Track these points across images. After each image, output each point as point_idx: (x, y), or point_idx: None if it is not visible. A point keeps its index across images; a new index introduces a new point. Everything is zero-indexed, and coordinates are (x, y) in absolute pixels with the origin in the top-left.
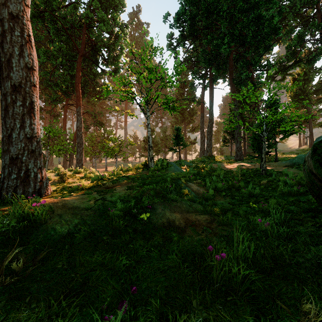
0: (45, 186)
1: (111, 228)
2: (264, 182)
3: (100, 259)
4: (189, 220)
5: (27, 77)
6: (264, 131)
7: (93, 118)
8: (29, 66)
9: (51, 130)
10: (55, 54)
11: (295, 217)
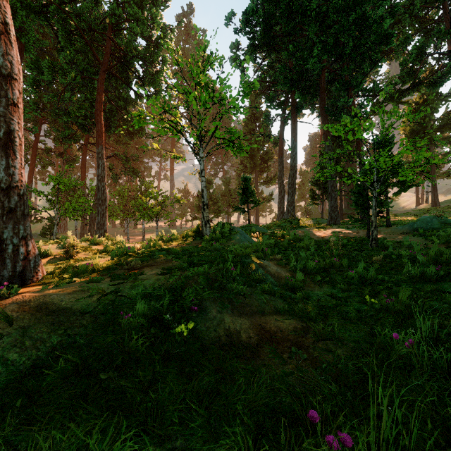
0: (32, 267)
1: (121, 351)
2: (378, 258)
3: (80, 434)
4: (266, 330)
5: (2, 90)
6: (375, 181)
7: (124, 164)
8: (5, 72)
9: (60, 180)
10: (65, 67)
11: (446, 322)
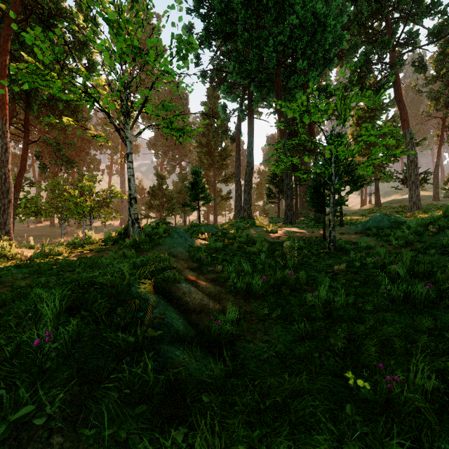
0: None
1: None
2: (340, 267)
3: None
4: None
5: None
6: (333, 175)
7: (55, 151)
8: None
9: None
10: None
11: None
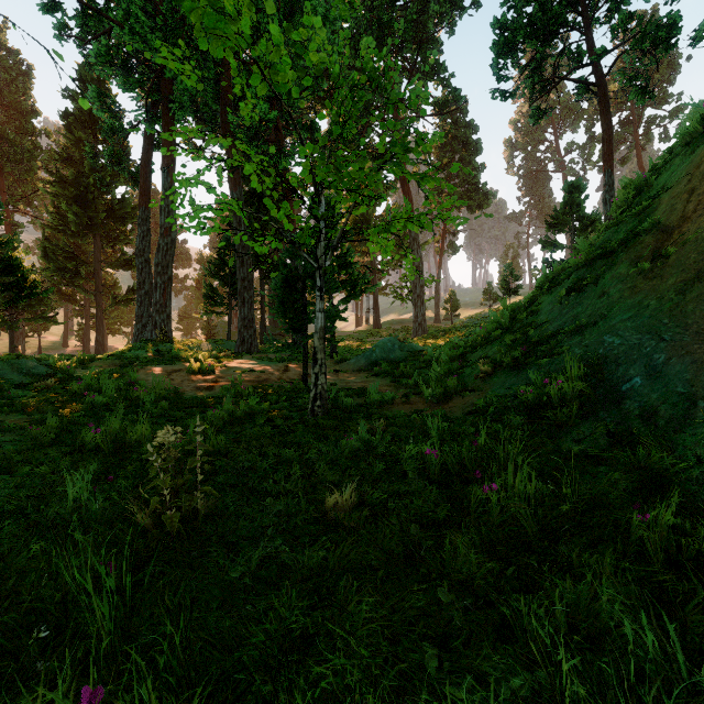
0: None
1: None
2: (344, 500)
3: None
4: None
5: None
6: (322, 247)
7: None
8: None
9: None
10: None
11: None
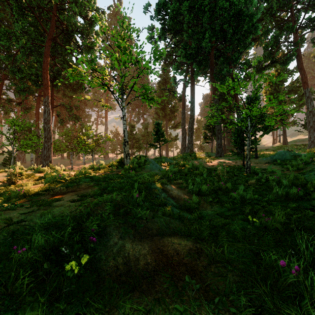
0: None
1: (3, 294)
2: (252, 182)
3: None
4: (163, 254)
5: None
6: (249, 126)
7: (68, 111)
8: None
9: (16, 122)
10: (18, 35)
11: (314, 239)
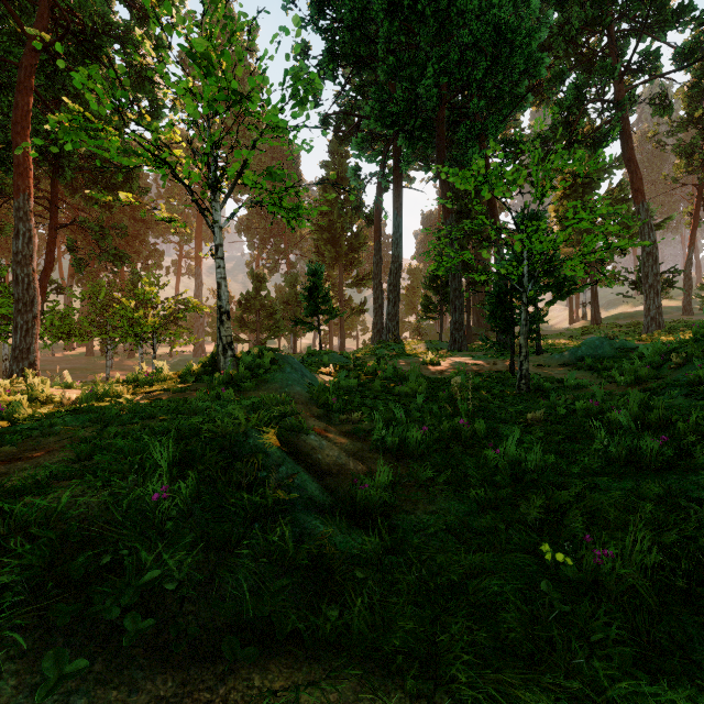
0: None
1: None
2: (536, 414)
3: None
4: None
5: None
6: (526, 277)
7: (97, 240)
8: None
9: None
10: None
11: None
